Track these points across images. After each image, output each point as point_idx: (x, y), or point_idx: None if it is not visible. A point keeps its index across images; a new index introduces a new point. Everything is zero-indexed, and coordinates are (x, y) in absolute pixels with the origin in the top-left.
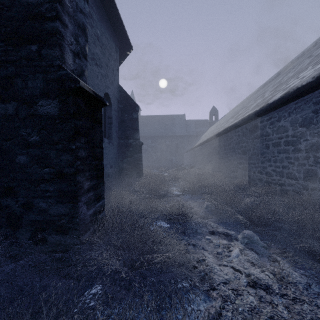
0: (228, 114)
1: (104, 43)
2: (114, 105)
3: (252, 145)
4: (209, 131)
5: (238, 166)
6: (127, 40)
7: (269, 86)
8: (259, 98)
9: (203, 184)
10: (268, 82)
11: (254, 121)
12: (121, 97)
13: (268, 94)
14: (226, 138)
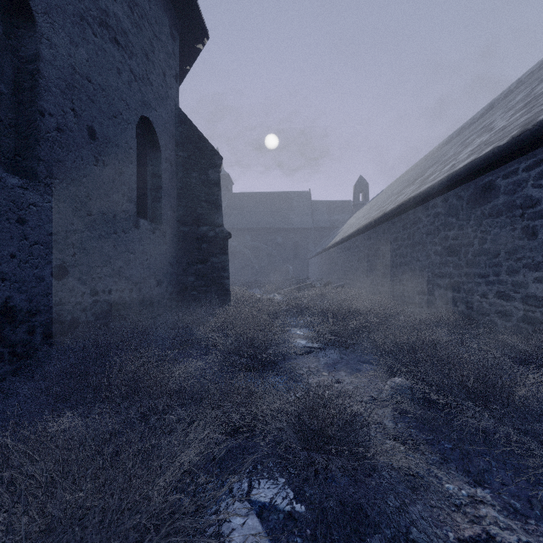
0: (389, 188)
1: (140, 3)
2: (166, 151)
3: (477, 234)
4: (355, 218)
5: (436, 281)
6: (196, 14)
7: (493, 116)
8: (477, 136)
9: (365, 323)
10: (469, 124)
11: (482, 177)
12: (183, 136)
13: (510, 119)
14: (403, 224)
